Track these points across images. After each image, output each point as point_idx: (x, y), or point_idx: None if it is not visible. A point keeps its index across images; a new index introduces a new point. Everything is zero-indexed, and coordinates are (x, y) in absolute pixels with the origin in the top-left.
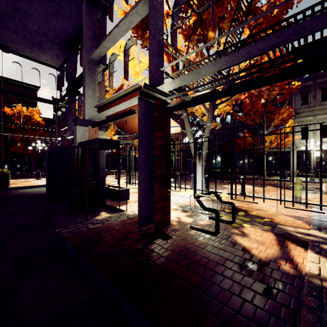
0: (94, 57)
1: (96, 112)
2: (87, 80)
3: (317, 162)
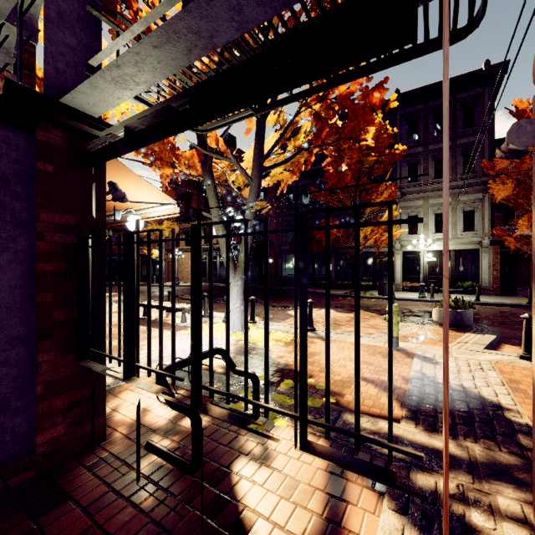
0: None
1: None
2: None
3: (429, 269)
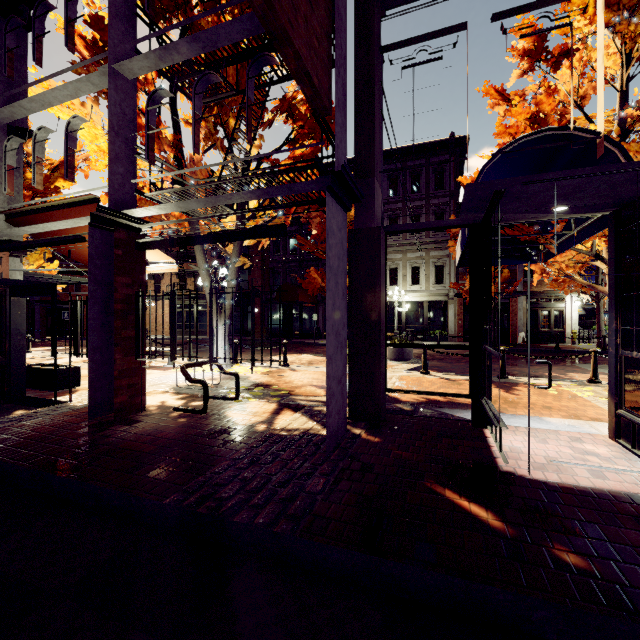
0: None
1: (2, 222)
2: None
3: (407, 318)
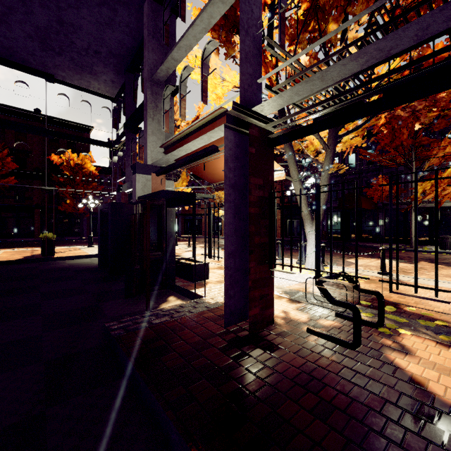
0: (159, 76)
1: (162, 154)
2: (150, 110)
3: None
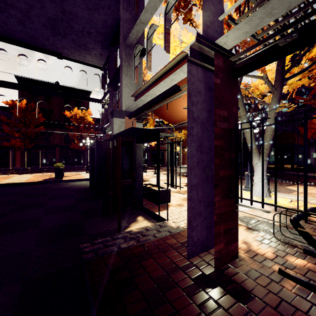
0: (131, 40)
1: (133, 102)
2: (124, 68)
3: None
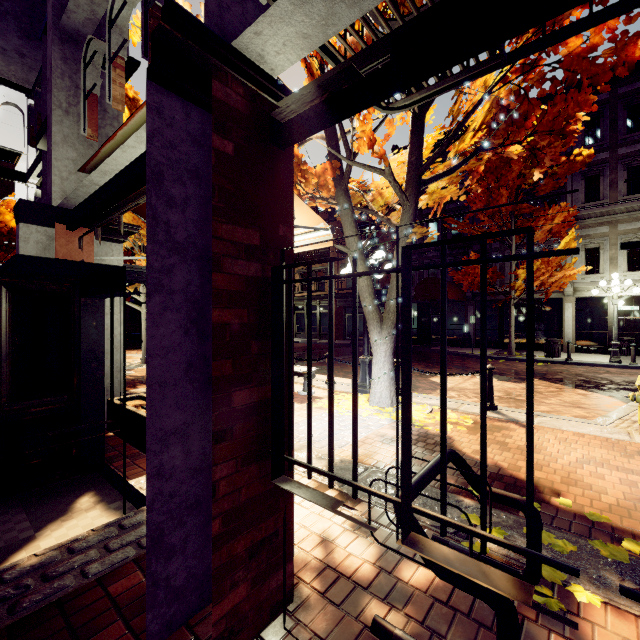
0: (76, 21)
1: None
2: (58, 92)
3: (618, 321)
